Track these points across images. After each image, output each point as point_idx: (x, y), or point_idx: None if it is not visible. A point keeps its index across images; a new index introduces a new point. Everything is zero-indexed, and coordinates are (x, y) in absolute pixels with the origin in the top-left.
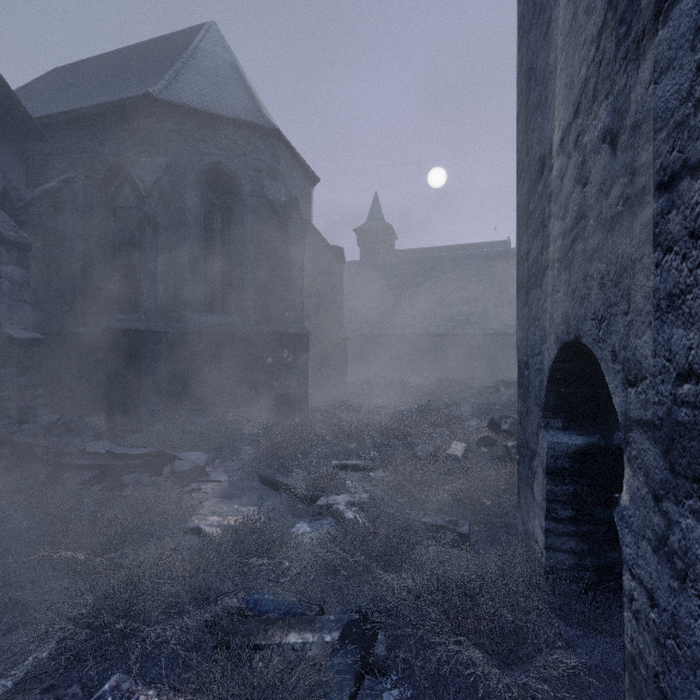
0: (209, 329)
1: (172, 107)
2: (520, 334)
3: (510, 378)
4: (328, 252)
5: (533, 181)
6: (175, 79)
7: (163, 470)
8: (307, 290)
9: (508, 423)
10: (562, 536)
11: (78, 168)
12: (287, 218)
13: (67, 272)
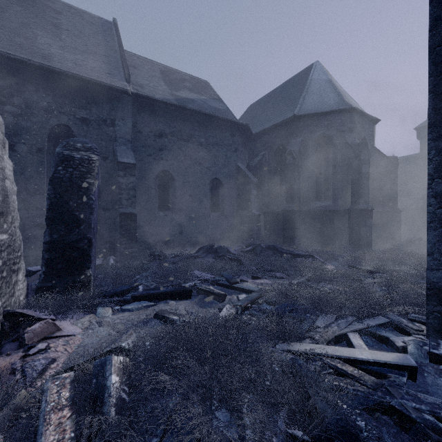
0: (319, 209)
1: (303, 116)
2: None
3: None
4: (386, 161)
5: None
6: (303, 102)
7: (310, 259)
8: (371, 184)
9: None
10: None
11: (266, 149)
12: (359, 152)
13: (263, 189)
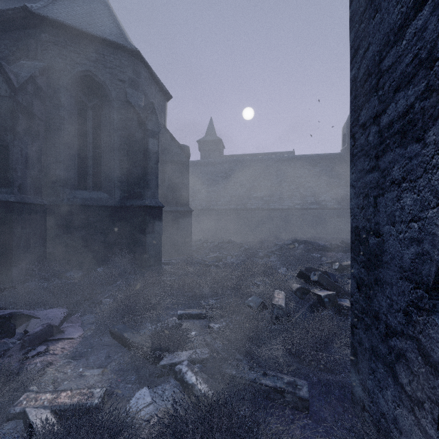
0: (81, 202)
1: (48, 22)
2: (357, 201)
3: (299, 238)
4: (178, 148)
5: (394, 29)
6: (53, 2)
7: (16, 331)
8: (163, 175)
9: (316, 275)
10: None
11: None
12: (144, 117)
13: None
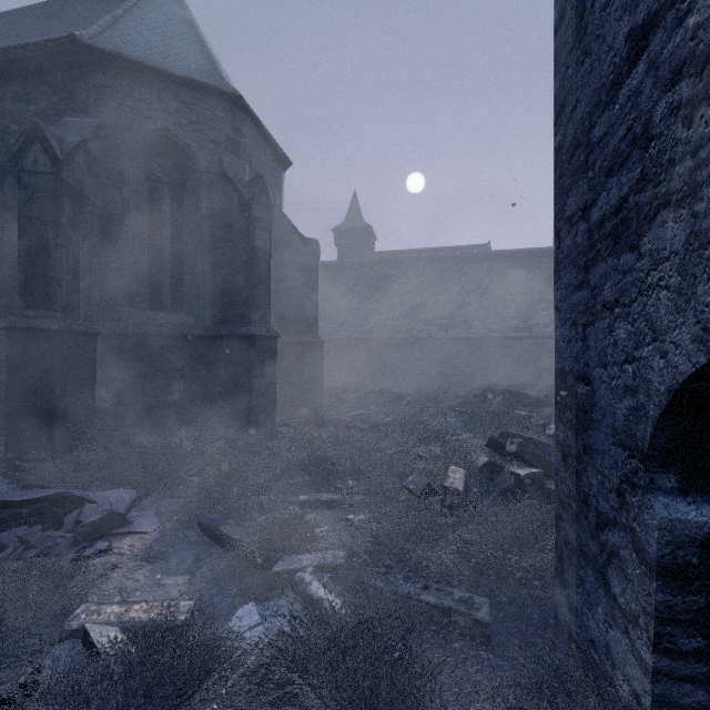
0: (154, 330)
1: (105, 57)
2: (563, 332)
3: (496, 385)
4: (301, 244)
5: (605, 86)
6: (112, 26)
7: (65, 520)
8: (278, 287)
9: (515, 444)
10: (683, 682)
11: None
12: (249, 198)
13: None
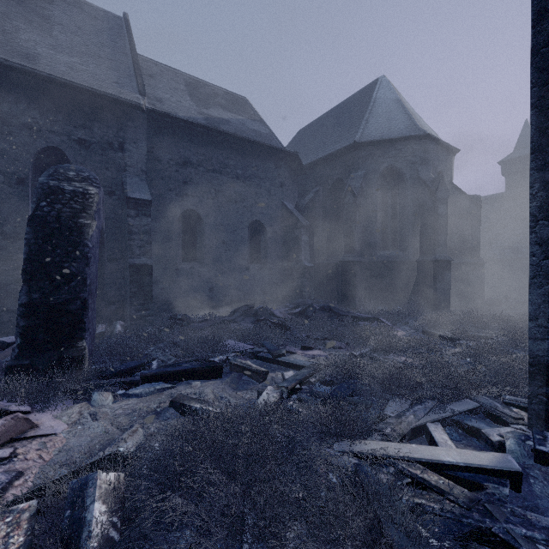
0: (385, 259)
1: (366, 144)
2: None
3: None
4: (466, 200)
5: None
6: (366, 126)
7: (374, 323)
8: (449, 230)
9: None
10: None
11: (320, 184)
12: (434, 189)
13: (316, 235)
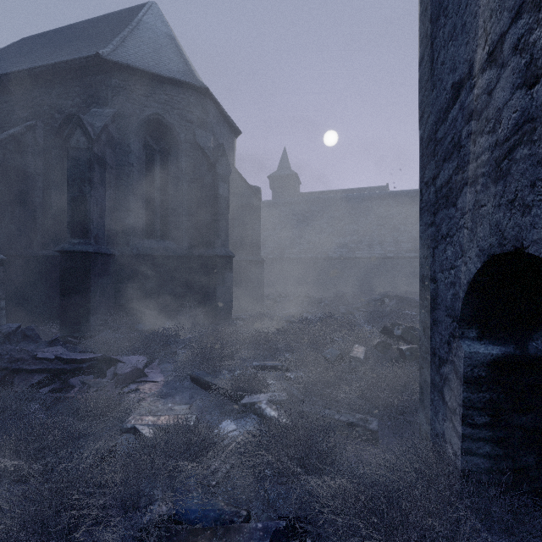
0: (150, 252)
1: (118, 67)
2: (423, 252)
3: (391, 293)
4: (248, 190)
5: (442, 109)
6: (121, 44)
7: (107, 373)
8: (231, 221)
9: (400, 330)
10: (478, 441)
11: (39, 117)
12: (214, 160)
13: (29, 204)
